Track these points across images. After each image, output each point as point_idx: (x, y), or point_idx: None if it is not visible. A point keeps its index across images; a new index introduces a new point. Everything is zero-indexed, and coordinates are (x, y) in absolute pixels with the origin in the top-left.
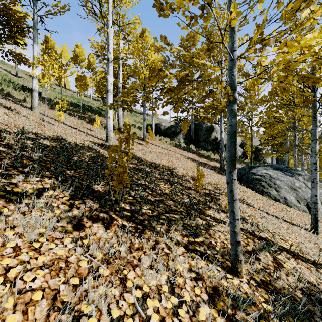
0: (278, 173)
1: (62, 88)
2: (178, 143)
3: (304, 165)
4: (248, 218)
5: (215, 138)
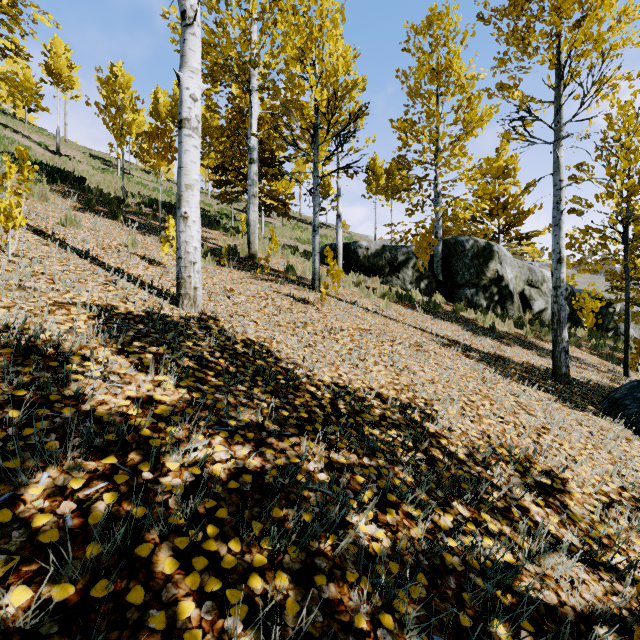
0: None
1: (152, 177)
2: (403, 289)
3: None
4: None
5: (497, 275)
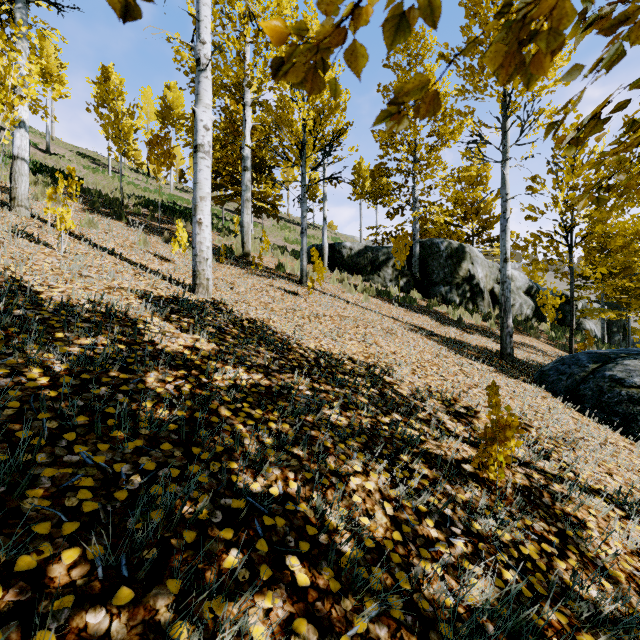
0: None
1: (141, 176)
2: (383, 287)
3: None
4: None
5: (469, 274)
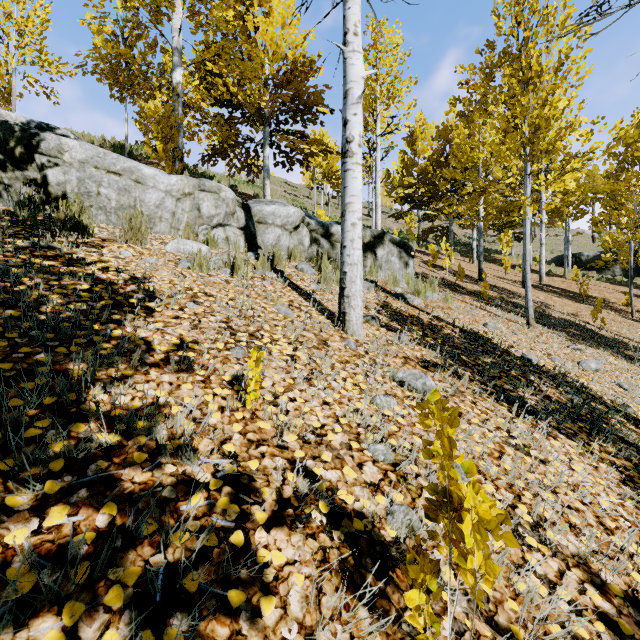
0: None
1: None
2: (612, 276)
3: None
4: None
5: None
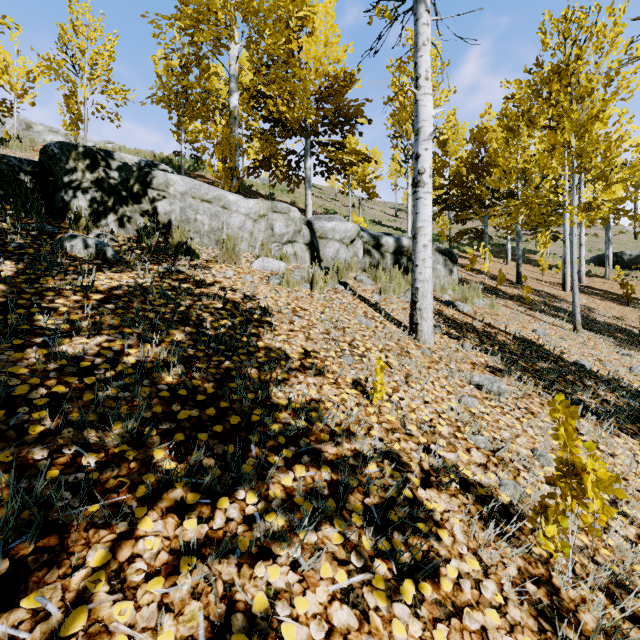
0: None
1: None
2: None
3: None
4: None
5: None
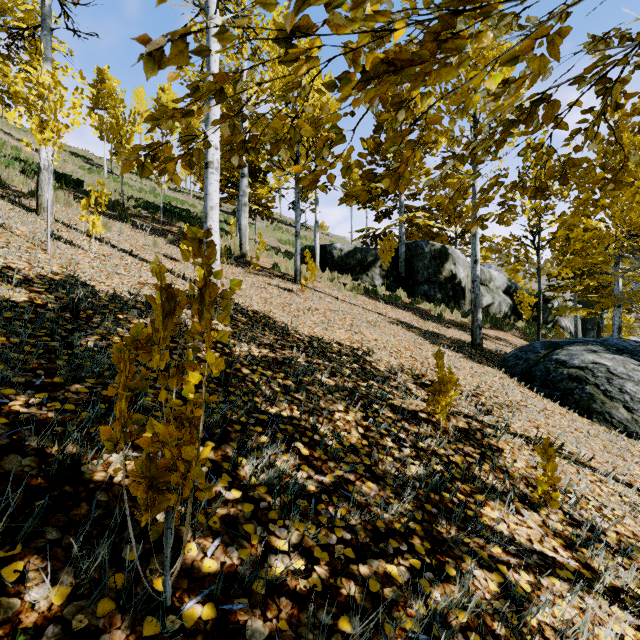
0: (627, 363)
1: (134, 176)
2: (371, 286)
3: (639, 331)
4: (603, 523)
5: (451, 274)
